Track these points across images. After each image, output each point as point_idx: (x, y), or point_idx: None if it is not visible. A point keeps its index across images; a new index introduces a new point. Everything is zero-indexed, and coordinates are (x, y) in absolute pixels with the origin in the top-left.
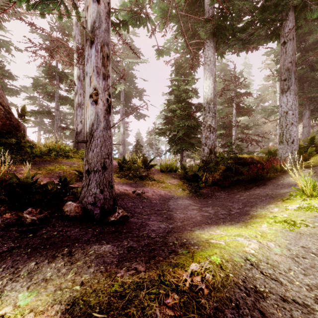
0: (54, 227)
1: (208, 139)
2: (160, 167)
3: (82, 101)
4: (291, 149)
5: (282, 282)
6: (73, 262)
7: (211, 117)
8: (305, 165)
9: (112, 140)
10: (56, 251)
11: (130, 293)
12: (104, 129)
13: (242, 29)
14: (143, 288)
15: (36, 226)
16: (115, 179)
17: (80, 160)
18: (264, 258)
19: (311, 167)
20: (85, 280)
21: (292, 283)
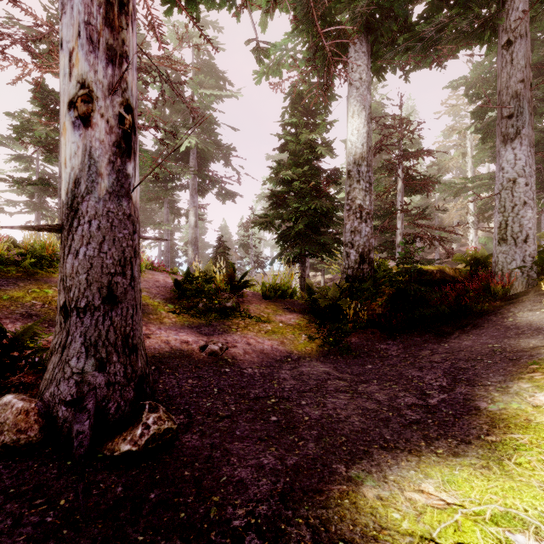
0: None
1: (358, 235)
2: (263, 289)
3: None
4: (522, 255)
5: None
6: None
7: (363, 191)
8: None
9: (136, 228)
10: None
11: None
12: (109, 197)
13: (423, 18)
14: None
15: None
16: (166, 316)
17: None
18: None
19: None
20: None
21: None
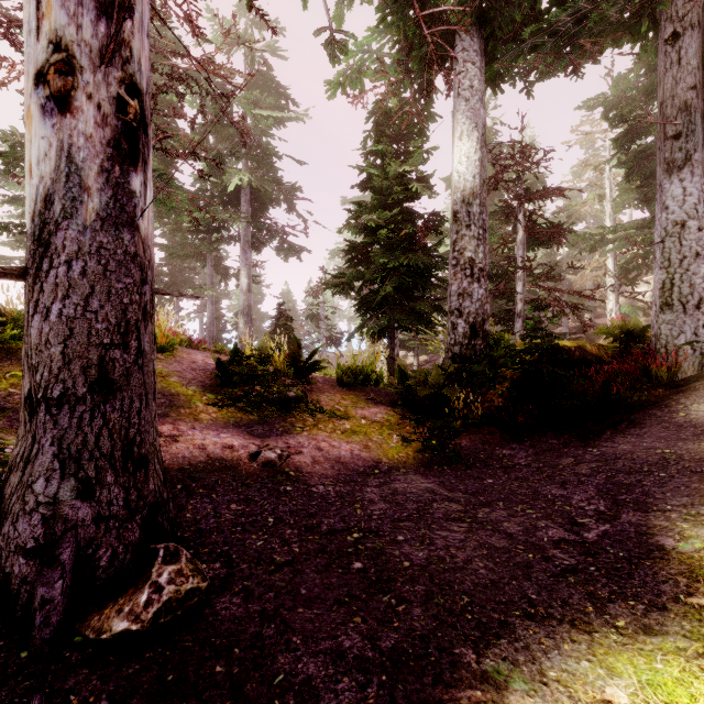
0: None
1: (468, 299)
2: (338, 372)
3: None
4: (694, 325)
5: None
6: None
7: (474, 239)
8: None
9: (147, 276)
10: None
11: None
12: (102, 225)
13: (557, 4)
14: None
15: None
16: (203, 410)
17: None
18: None
19: None
20: None
21: None
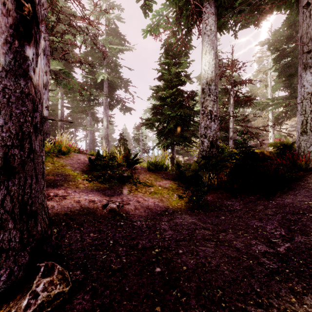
0: None
1: (209, 129)
2: (148, 164)
3: (48, 81)
4: None
5: None
6: None
7: (212, 101)
8: None
9: (38, 107)
10: None
11: None
12: (6, 74)
13: None
14: None
15: None
16: (81, 183)
17: None
18: None
19: None
20: None
21: None
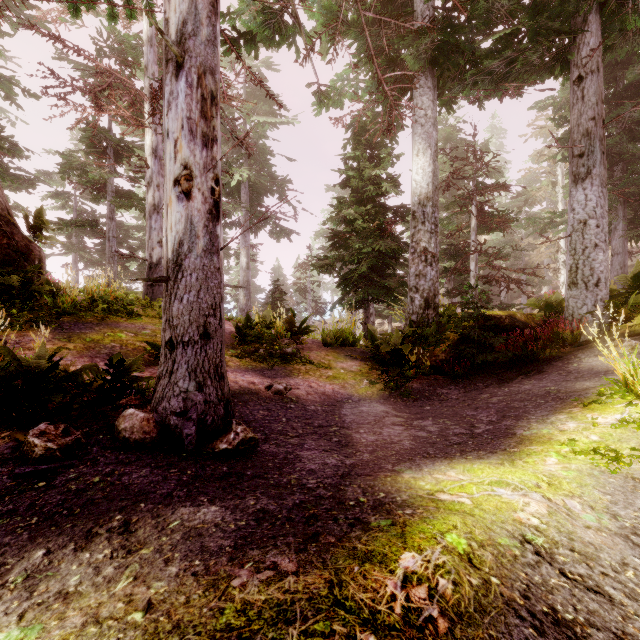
0: (96, 465)
1: (423, 279)
2: (323, 335)
3: (161, 199)
4: (594, 299)
5: (612, 598)
6: (132, 548)
7: (428, 233)
8: (624, 332)
9: (222, 278)
10: (95, 522)
11: (264, 633)
12: (204, 254)
13: (491, 51)
14: (294, 620)
15: (55, 463)
16: (230, 360)
17: (156, 321)
18: (562, 536)
19: (636, 336)
20: (157, 596)
21: (635, 599)
